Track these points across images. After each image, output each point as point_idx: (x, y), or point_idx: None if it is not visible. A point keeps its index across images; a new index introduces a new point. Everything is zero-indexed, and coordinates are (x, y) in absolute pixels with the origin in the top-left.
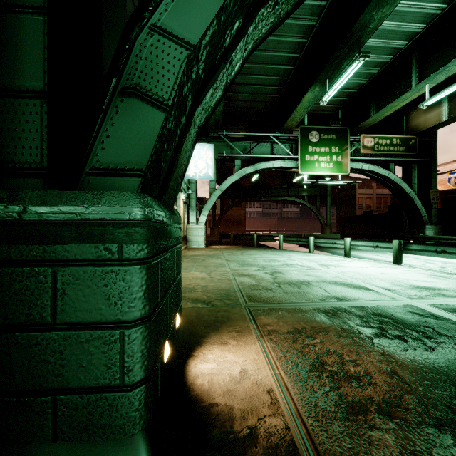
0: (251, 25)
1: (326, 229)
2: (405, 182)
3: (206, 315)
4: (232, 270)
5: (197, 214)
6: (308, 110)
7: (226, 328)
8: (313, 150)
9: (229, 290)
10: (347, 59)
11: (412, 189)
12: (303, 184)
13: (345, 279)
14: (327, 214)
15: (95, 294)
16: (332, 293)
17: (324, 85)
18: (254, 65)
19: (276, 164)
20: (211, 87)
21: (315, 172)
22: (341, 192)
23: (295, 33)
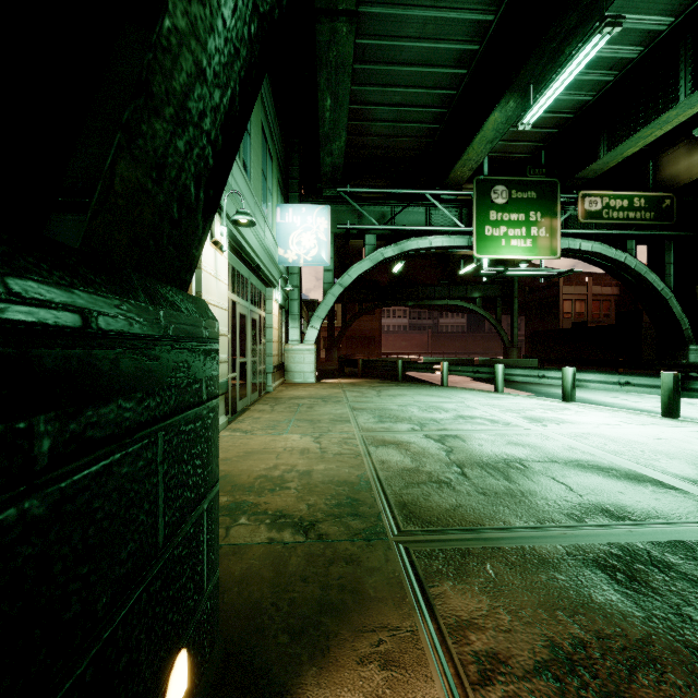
0: None
1: (512, 351)
2: (653, 271)
3: (301, 576)
4: (363, 430)
5: (304, 326)
6: (492, 146)
7: (350, 643)
8: (497, 218)
9: (358, 484)
10: (572, 41)
11: (665, 283)
12: (481, 274)
13: (593, 455)
14: (513, 326)
15: None
16: (587, 497)
17: (525, 97)
18: (400, 69)
19: (434, 241)
20: None
21: (501, 255)
22: (535, 292)
23: (473, 2)
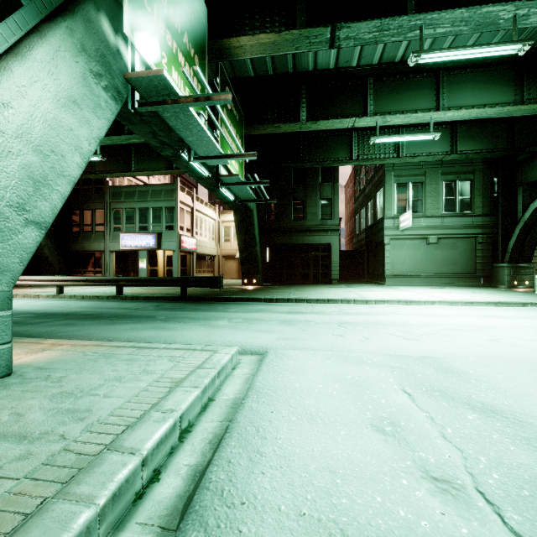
0: (532, 232)
1: None
2: None
3: None
4: None
5: None
6: None
7: None
8: None
9: None
10: None
11: None
12: None
13: None
14: None
15: (502, 272)
16: None
17: None
18: None
19: None
20: (527, 243)
21: None
22: None
23: None
